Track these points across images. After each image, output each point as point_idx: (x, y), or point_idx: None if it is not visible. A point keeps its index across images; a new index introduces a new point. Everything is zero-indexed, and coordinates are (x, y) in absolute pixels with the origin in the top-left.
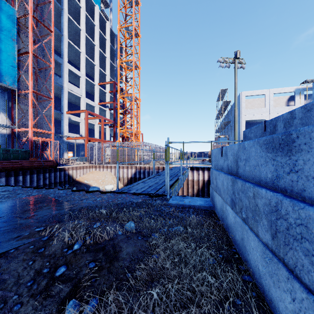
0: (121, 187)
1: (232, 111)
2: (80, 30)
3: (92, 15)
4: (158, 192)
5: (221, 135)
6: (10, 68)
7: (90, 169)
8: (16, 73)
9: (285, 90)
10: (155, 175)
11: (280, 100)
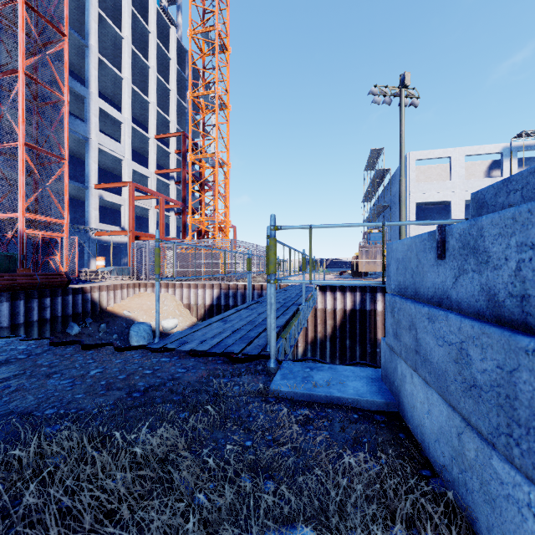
0: (192, 323)
1: (392, 186)
2: (121, 39)
3: (144, 14)
4: (249, 349)
5: (374, 229)
6: None
7: (136, 289)
8: None
9: (485, 150)
10: (251, 303)
11: (476, 168)
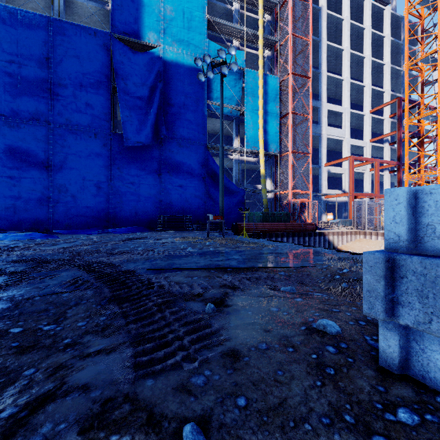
0: None
1: None
2: (342, 51)
3: (360, 16)
4: None
5: None
6: (274, 136)
7: (356, 236)
8: (278, 138)
9: None
10: None
11: None
